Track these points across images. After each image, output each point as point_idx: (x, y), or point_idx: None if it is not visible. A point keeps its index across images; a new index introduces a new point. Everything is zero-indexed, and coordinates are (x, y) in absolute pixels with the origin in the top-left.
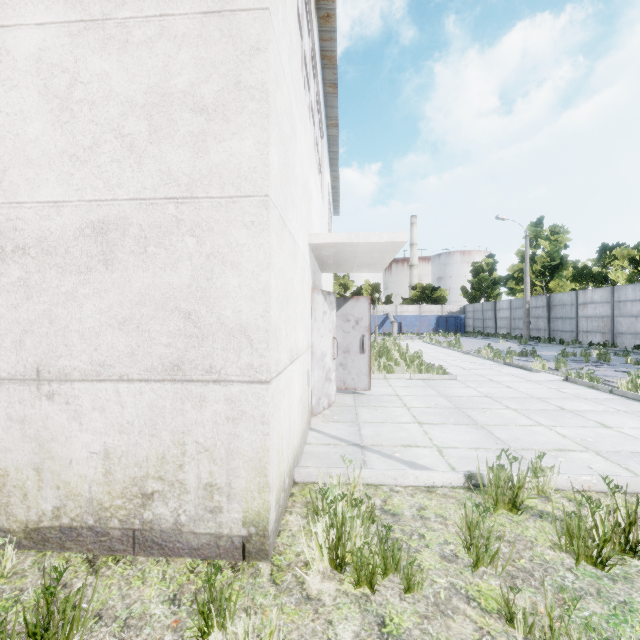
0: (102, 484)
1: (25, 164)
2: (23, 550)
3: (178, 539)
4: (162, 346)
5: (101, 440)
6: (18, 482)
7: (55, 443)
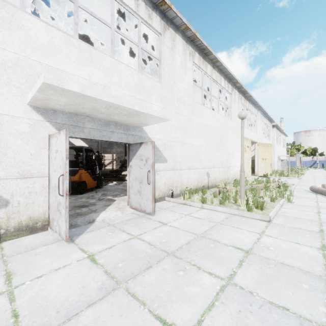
0: None
1: None
2: None
3: None
4: None
5: None
6: None
7: None
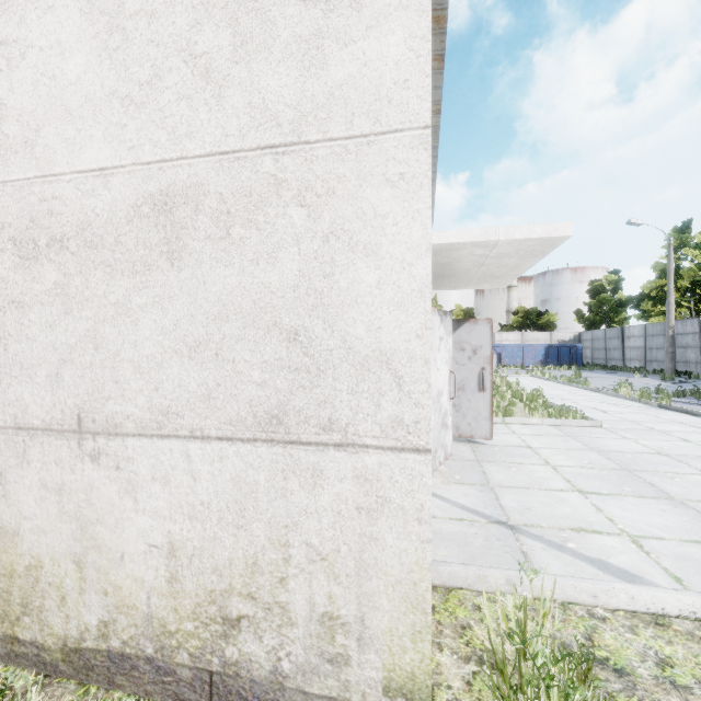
0: (165, 595)
1: (63, 118)
2: (60, 678)
3: (278, 698)
4: (253, 385)
5: (164, 527)
6: (54, 578)
7: (101, 526)
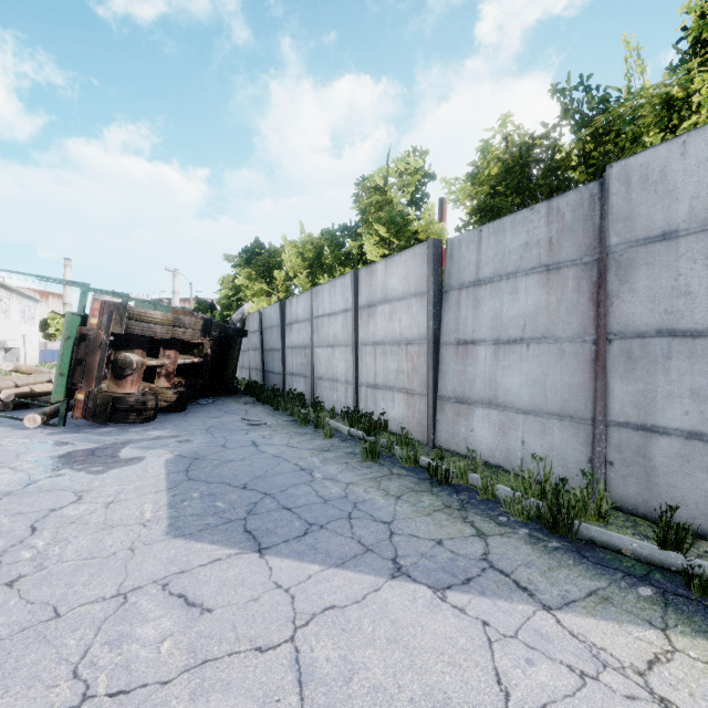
0: None
1: None
2: None
3: None
4: None
5: None
6: None
7: None
